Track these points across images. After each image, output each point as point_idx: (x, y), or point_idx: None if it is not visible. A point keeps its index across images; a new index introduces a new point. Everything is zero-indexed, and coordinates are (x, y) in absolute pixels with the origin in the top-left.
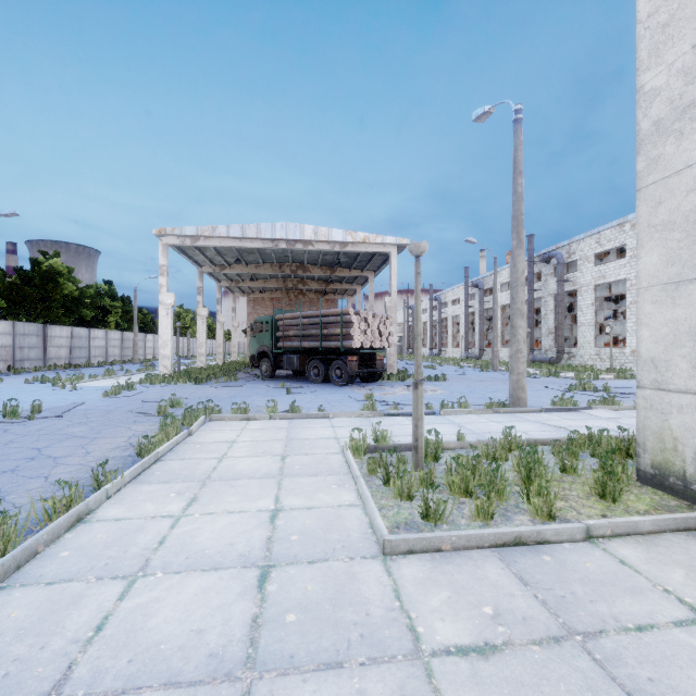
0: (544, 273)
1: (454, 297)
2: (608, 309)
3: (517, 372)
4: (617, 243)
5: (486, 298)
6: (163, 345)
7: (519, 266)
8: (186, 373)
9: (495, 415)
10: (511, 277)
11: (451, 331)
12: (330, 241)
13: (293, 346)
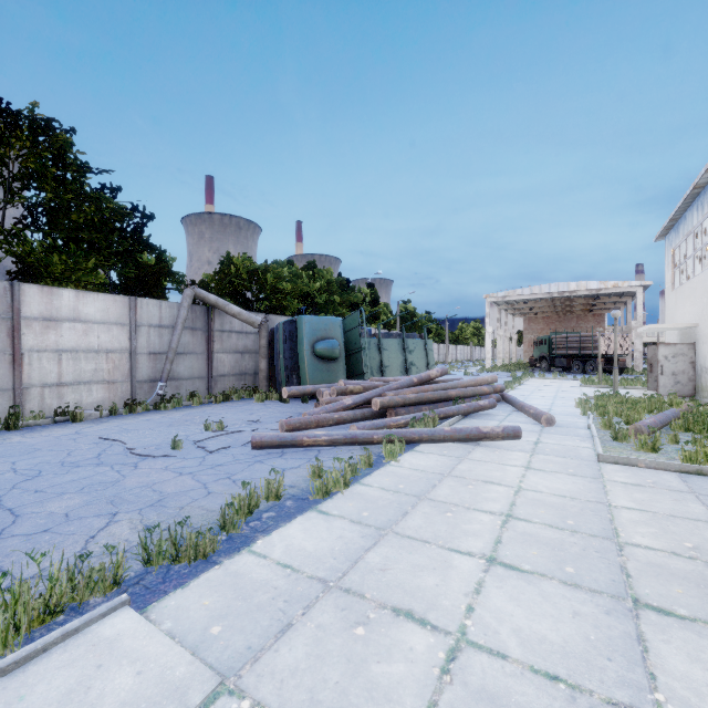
0: None
1: None
2: None
3: None
4: None
5: None
6: (487, 353)
7: None
8: (499, 367)
9: None
10: None
11: None
12: (588, 289)
13: (562, 353)
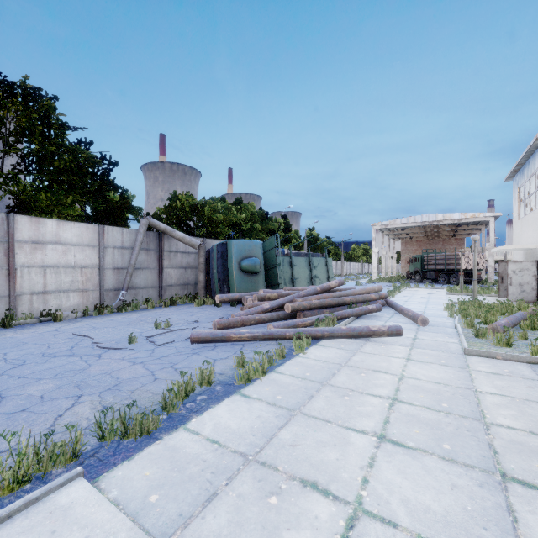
0: None
1: None
2: None
3: None
4: None
5: None
6: (374, 268)
7: None
8: (383, 279)
9: None
10: None
11: None
12: (451, 219)
13: (431, 268)
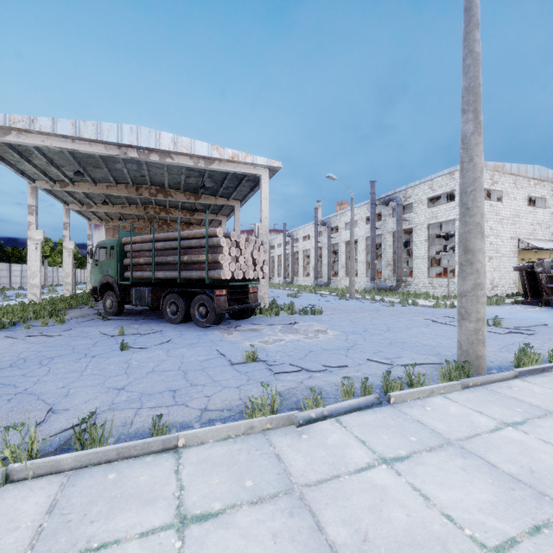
0: (383, 214)
1: (304, 234)
2: (439, 244)
3: (475, 317)
4: (447, 188)
5: (333, 235)
6: None
7: (477, 161)
8: None
9: (474, 397)
10: (464, 178)
11: (302, 262)
12: (192, 155)
13: (143, 276)
